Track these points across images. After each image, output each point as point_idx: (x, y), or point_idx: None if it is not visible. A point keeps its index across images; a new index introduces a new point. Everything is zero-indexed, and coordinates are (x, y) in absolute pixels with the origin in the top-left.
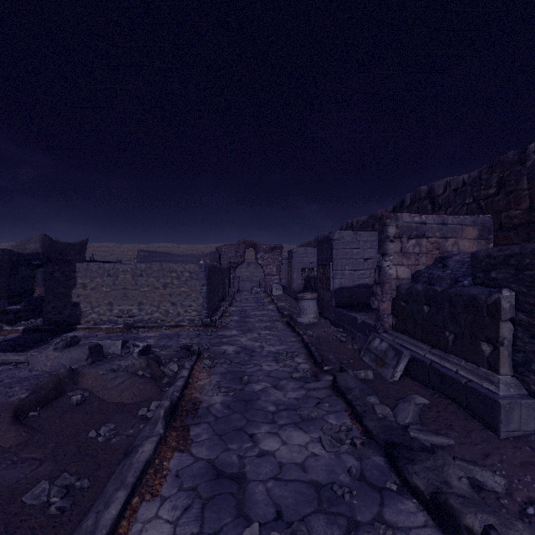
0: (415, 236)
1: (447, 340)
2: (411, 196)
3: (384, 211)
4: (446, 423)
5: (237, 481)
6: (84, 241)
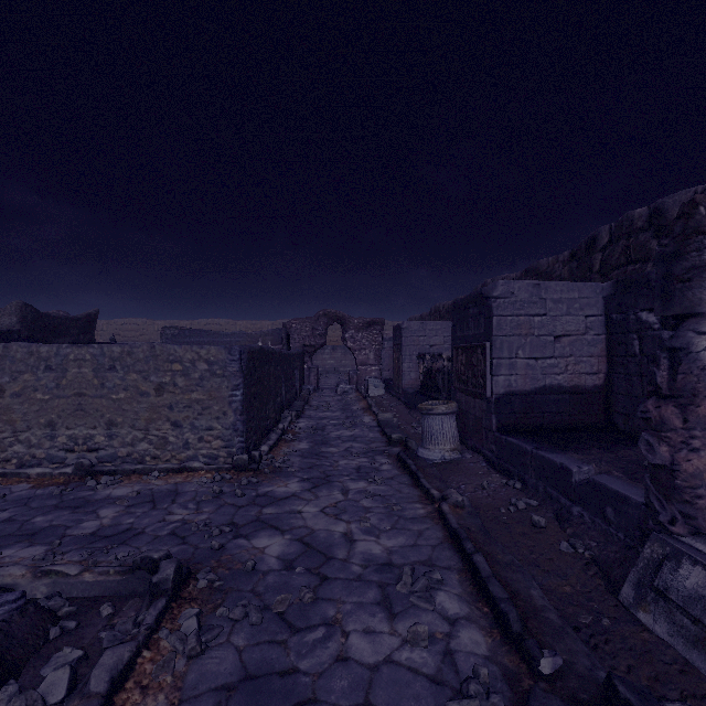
0: None
1: None
2: (611, 228)
3: (554, 259)
4: None
5: None
6: (91, 314)
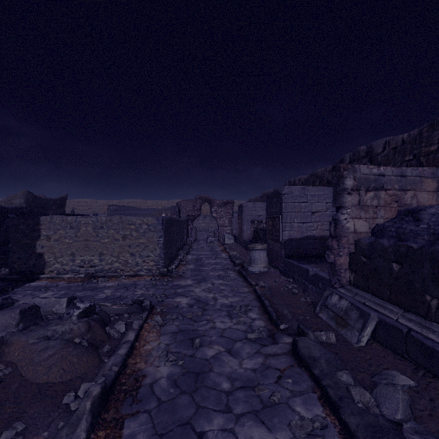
0: (373, 189)
1: (429, 306)
2: (350, 155)
3: (324, 169)
4: None
5: None
6: (63, 197)
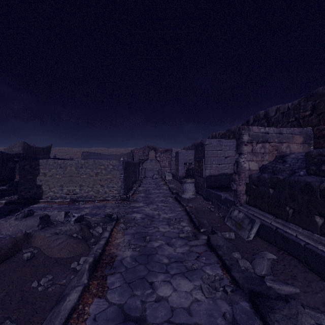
0: (261, 142)
1: (288, 213)
2: (254, 117)
3: (236, 127)
4: (291, 274)
5: (140, 324)
6: (49, 146)
